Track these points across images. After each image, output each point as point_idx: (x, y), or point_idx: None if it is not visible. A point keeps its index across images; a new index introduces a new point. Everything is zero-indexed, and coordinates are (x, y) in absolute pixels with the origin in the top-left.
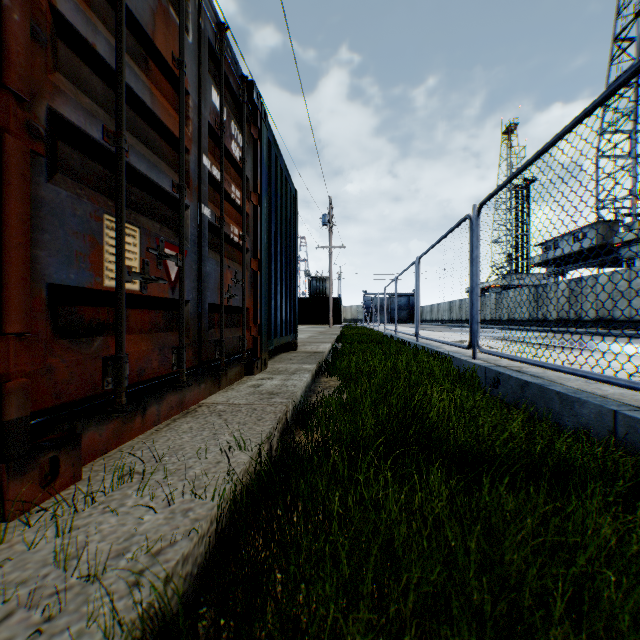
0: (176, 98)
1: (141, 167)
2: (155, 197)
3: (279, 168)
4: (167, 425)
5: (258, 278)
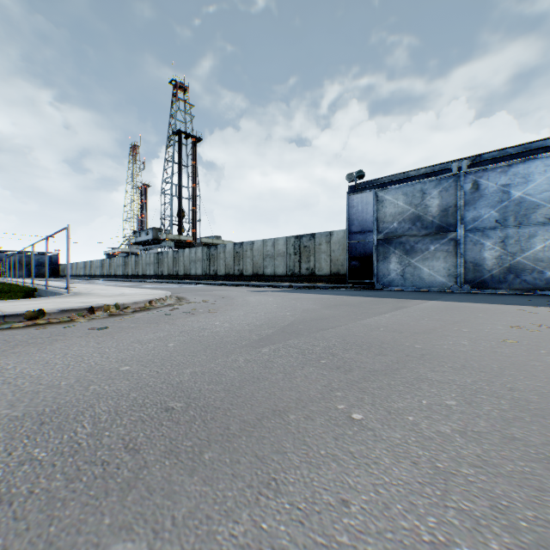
0: None
1: None
2: None
3: None
4: None
5: None
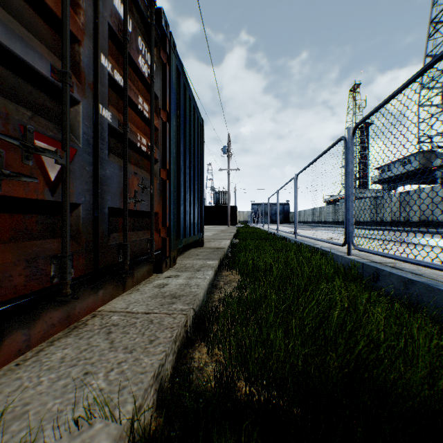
0: None
1: None
2: (23, 78)
3: (188, 97)
4: (37, 352)
5: (167, 186)
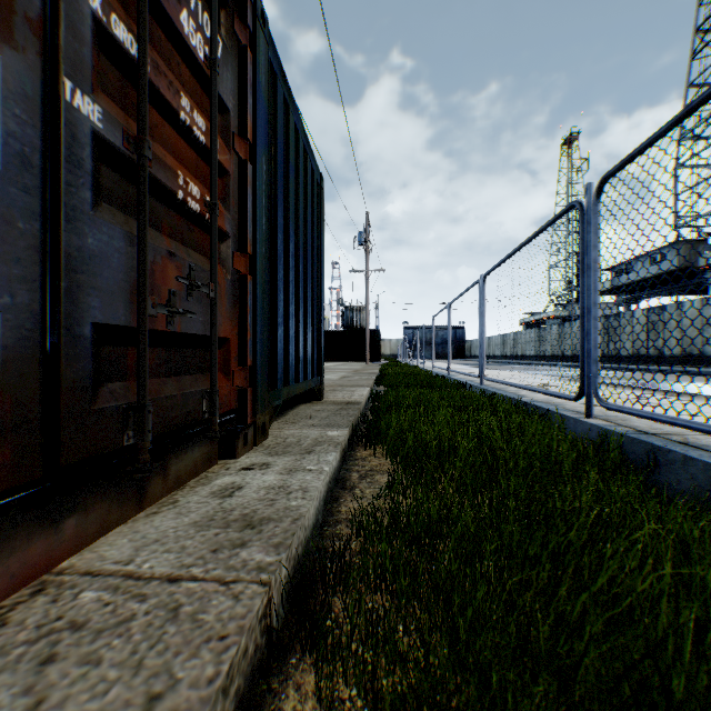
0: None
1: None
2: None
3: (292, 126)
4: None
5: (248, 287)
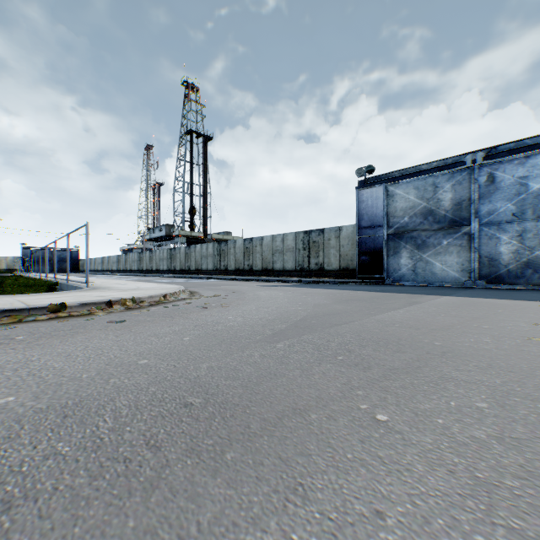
0: None
1: None
2: None
3: None
4: None
5: None
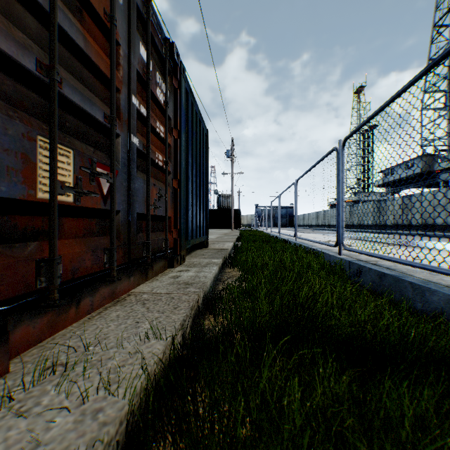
0: (109, 47)
1: (75, 99)
2: (89, 125)
3: (194, 112)
4: (99, 313)
5: (178, 194)
